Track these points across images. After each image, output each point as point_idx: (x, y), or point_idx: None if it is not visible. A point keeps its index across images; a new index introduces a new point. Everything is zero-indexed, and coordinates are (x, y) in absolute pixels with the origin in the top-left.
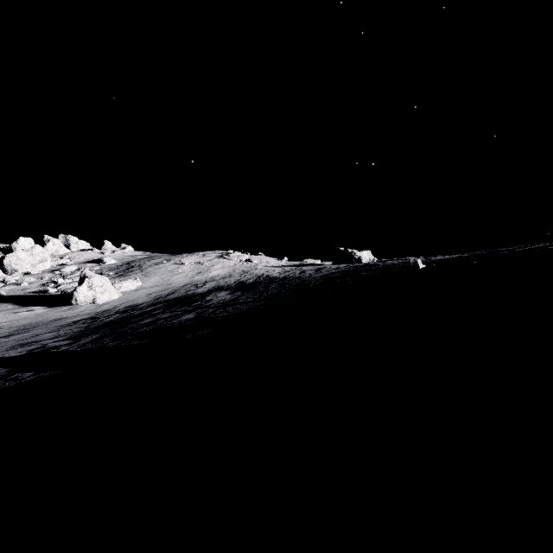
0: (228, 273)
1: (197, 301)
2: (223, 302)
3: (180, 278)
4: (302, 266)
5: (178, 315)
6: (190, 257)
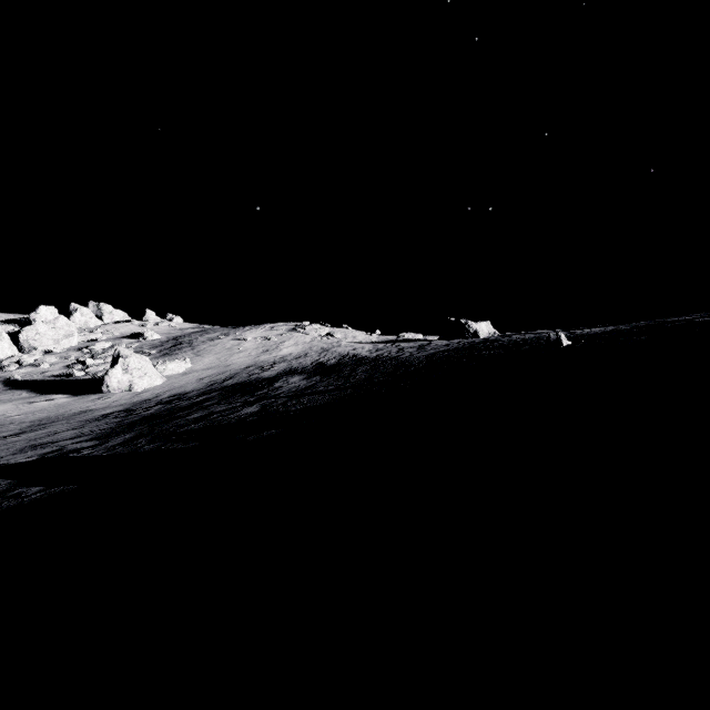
0: (303, 351)
1: (262, 389)
2: (296, 391)
3: (241, 358)
4: (400, 342)
5: (237, 408)
6: (254, 331)
